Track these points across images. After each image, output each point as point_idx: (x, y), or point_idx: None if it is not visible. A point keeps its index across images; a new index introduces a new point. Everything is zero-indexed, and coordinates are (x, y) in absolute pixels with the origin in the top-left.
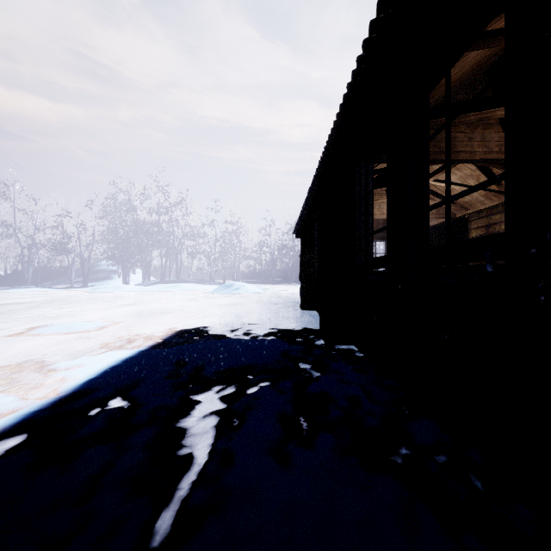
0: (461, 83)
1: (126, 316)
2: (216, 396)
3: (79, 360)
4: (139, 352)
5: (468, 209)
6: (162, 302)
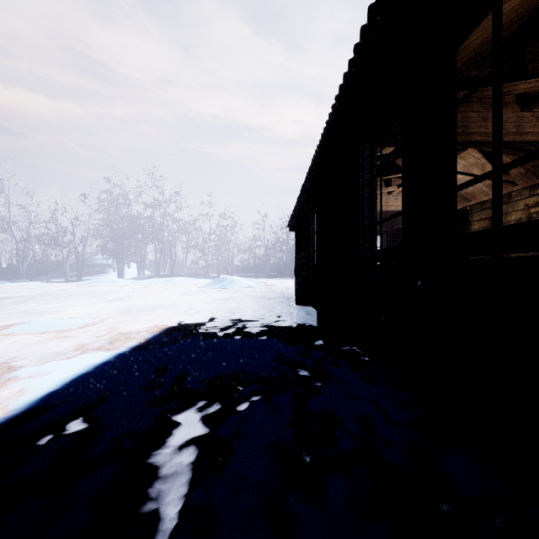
0: (476, 55)
1: (113, 312)
2: (199, 415)
3: (47, 366)
4: (116, 356)
5: (470, 200)
6: (153, 297)
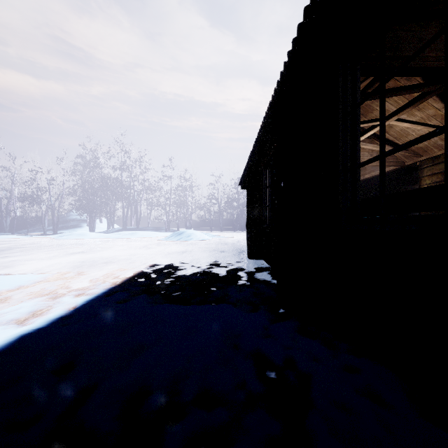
0: None
1: (65, 267)
2: None
3: None
4: (11, 343)
5: (422, 156)
6: (114, 250)
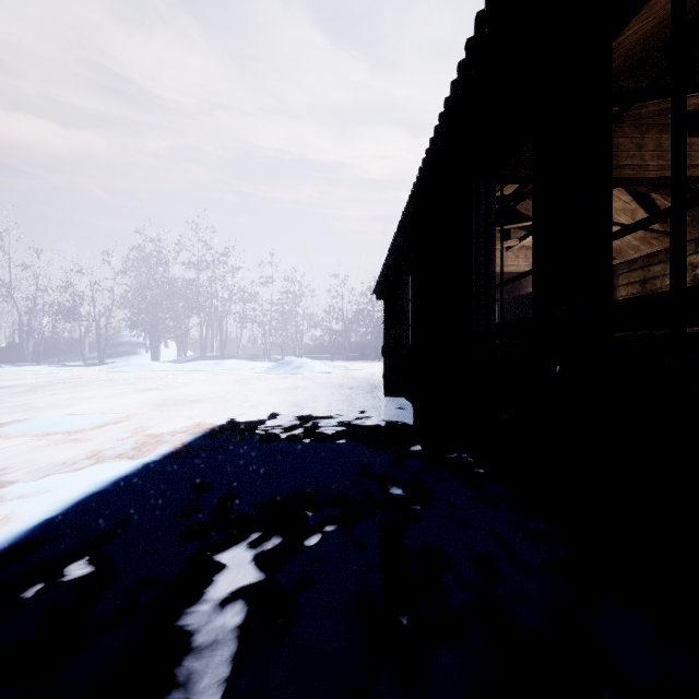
0: (629, 59)
1: (143, 406)
2: (251, 553)
3: (46, 481)
4: (141, 467)
5: (615, 258)
6: (197, 385)
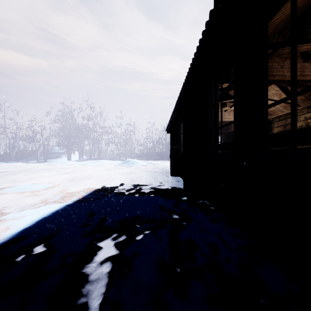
0: (277, 29)
1: (64, 180)
2: (113, 242)
3: (23, 212)
4: (64, 206)
5: (272, 115)
6: (88, 171)
